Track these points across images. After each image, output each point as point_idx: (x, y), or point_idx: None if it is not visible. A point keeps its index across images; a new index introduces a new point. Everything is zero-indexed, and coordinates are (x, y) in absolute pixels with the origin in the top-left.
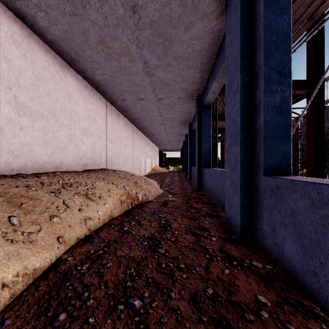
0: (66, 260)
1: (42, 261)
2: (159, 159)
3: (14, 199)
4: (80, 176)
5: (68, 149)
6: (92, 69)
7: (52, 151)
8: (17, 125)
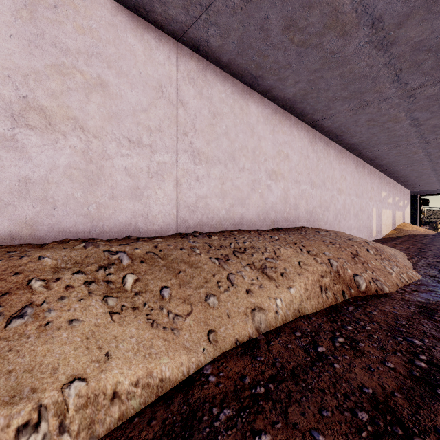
0: (206, 379)
1: (175, 369)
2: (410, 211)
3: (174, 264)
4: (260, 238)
5: (250, 201)
6: (281, 80)
7: (231, 204)
8: (193, 175)
